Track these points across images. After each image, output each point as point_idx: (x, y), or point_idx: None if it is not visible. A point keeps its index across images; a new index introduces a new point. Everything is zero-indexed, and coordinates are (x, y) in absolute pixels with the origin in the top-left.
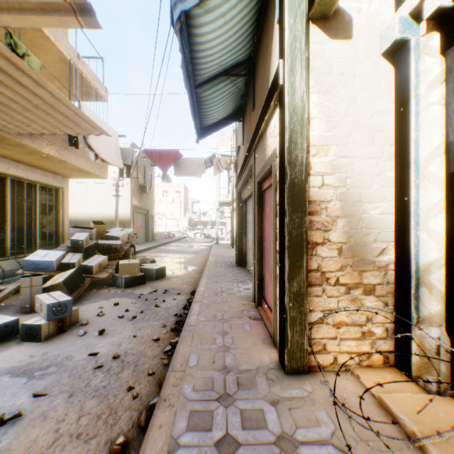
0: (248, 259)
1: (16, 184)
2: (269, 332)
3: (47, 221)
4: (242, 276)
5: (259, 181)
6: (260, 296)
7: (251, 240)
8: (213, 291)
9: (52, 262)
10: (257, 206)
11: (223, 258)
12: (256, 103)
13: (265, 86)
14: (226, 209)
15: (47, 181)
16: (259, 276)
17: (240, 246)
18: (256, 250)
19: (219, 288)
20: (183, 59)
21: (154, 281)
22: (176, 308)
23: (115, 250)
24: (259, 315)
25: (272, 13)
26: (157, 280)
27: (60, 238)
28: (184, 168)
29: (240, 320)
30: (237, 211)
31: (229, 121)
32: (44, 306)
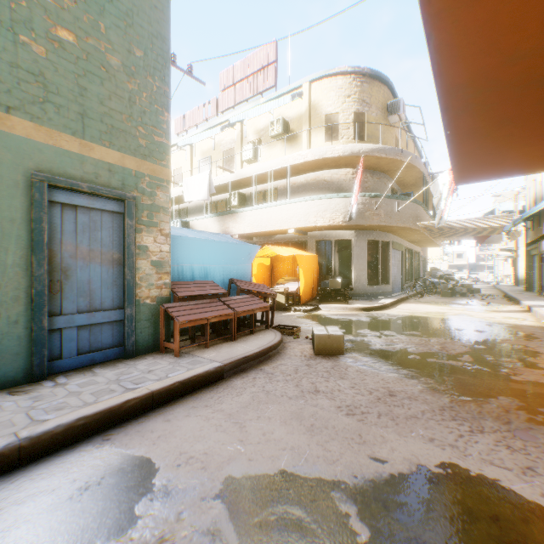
0: (533, 286)
1: (415, 254)
2: (542, 297)
3: (418, 267)
4: (530, 293)
5: (539, 254)
6: (540, 292)
7: (536, 276)
8: (516, 294)
9: (438, 282)
10: (538, 262)
11: (512, 289)
12: (538, 227)
13: (541, 228)
14: (506, 255)
15: (418, 251)
16: (539, 285)
17: (527, 280)
18: (538, 277)
19: (518, 293)
20: (510, 224)
21: (476, 293)
22: (500, 297)
23: (453, 280)
24: (539, 296)
25: (543, 214)
26: (477, 293)
27: (419, 275)
28: (488, 239)
29: (531, 296)
30: (525, 260)
31: (522, 221)
32: (463, 289)
